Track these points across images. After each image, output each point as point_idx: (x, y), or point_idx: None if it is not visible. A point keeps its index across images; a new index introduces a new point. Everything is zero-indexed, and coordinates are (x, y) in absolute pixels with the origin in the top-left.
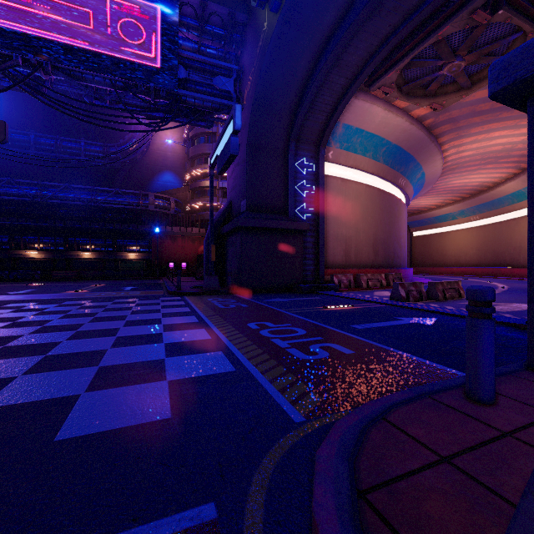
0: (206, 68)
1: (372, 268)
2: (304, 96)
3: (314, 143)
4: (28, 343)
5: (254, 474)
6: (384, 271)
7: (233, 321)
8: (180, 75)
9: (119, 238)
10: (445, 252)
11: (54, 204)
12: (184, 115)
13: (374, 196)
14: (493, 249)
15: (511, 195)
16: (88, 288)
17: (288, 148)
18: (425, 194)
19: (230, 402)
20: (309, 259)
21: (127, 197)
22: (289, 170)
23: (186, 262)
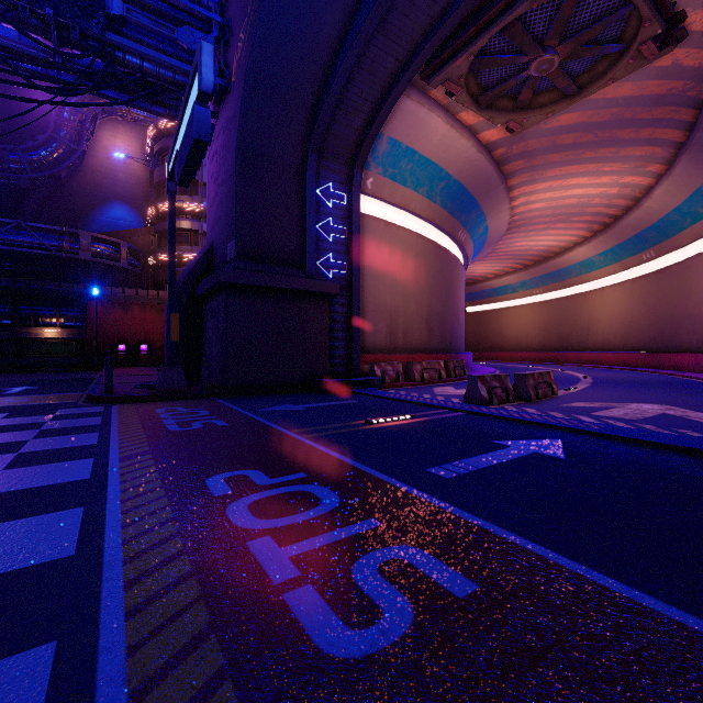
0: (163, 8)
1: (426, 353)
2: (330, 78)
3: (346, 162)
4: None
5: None
6: (441, 357)
7: (175, 472)
8: (111, 8)
9: (25, 303)
10: (503, 333)
11: None
12: (124, 87)
13: (428, 251)
14: (558, 329)
15: (579, 264)
16: None
17: (305, 163)
18: (482, 259)
19: None
20: (339, 340)
21: (39, 236)
22: (308, 198)
23: (148, 344)
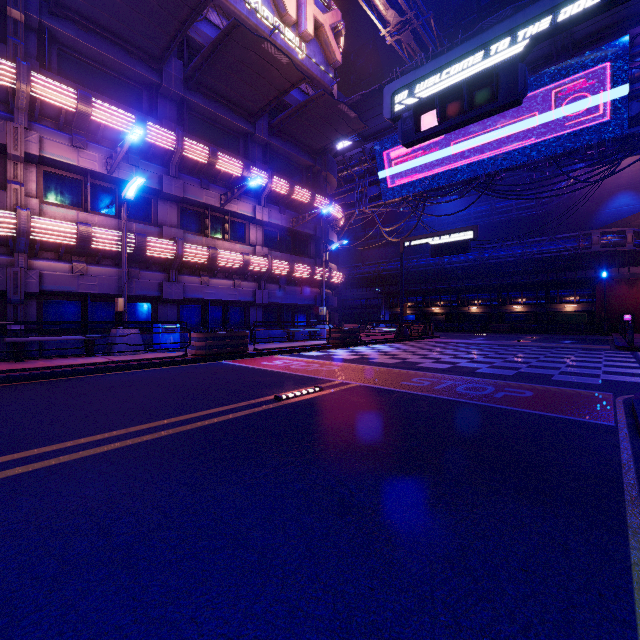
0: None
1: None
2: None
3: None
4: (515, 360)
5: (633, 394)
6: None
7: None
8: (631, 113)
9: (553, 288)
10: None
11: (489, 263)
12: (639, 148)
13: None
14: None
15: None
16: (525, 339)
17: None
18: None
19: (636, 387)
20: None
21: (562, 242)
22: None
23: None
